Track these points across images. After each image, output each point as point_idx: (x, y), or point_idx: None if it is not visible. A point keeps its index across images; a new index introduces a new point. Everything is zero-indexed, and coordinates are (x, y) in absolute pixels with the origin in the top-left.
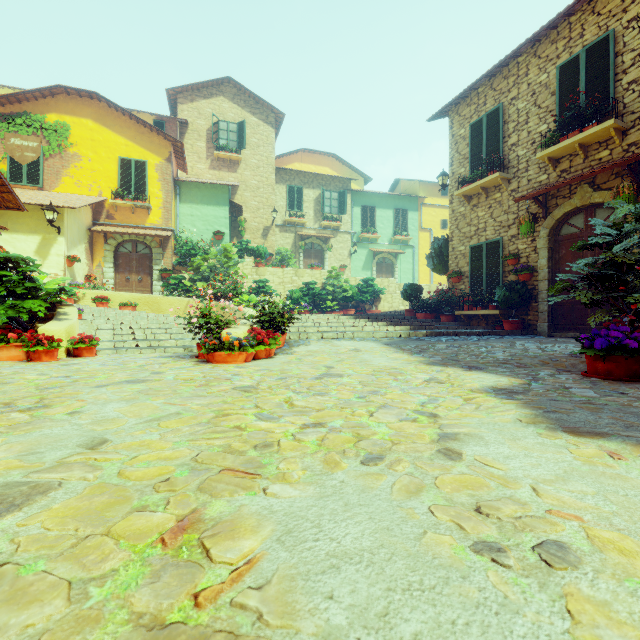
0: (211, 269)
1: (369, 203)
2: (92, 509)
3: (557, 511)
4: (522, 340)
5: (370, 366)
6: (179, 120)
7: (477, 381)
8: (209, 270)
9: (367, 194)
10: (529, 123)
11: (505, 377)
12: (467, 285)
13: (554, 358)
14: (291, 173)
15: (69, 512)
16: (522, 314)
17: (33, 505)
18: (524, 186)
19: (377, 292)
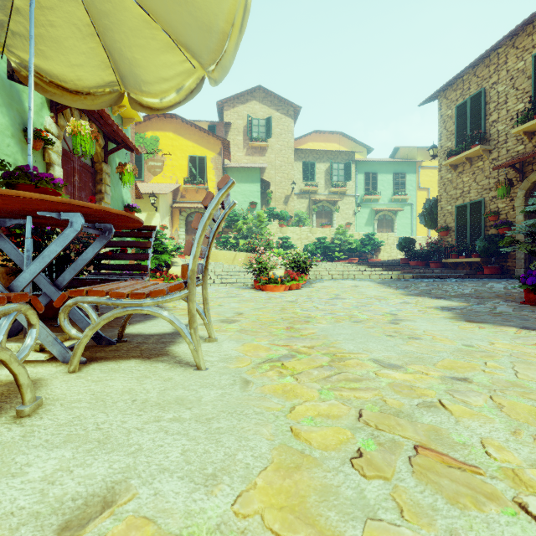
0: (248, 230)
1: (371, 170)
2: (257, 324)
3: (427, 334)
4: (496, 282)
5: (364, 295)
6: (225, 123)
7: (435, 303)
8: (247, 231)
9: (369, 163)
10: (508, 103)
11: (457, 302)
12: (453, 238)
13: (509, 293)
14: (306, 152)
15: (250, 324)
16: (501, 261)
17: (237, 323)
18: (503, 155)
19: (377, 244)
